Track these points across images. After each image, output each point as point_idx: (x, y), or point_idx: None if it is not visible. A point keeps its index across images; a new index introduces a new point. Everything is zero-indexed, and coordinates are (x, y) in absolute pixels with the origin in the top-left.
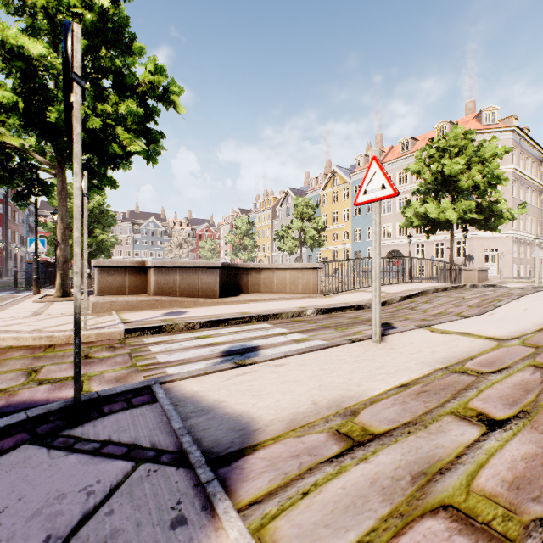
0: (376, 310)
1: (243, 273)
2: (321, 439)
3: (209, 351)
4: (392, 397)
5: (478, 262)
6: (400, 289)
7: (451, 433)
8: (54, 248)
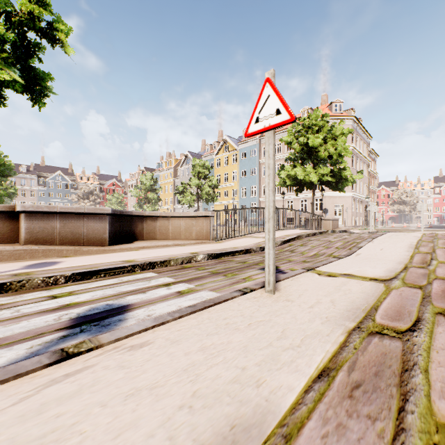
0: (269, 256)
1: (138, 221)
2: None
3: (54, 319)
4: (317, 412)
5: (330, 215)
6: (280, 235)
7: None
8: None
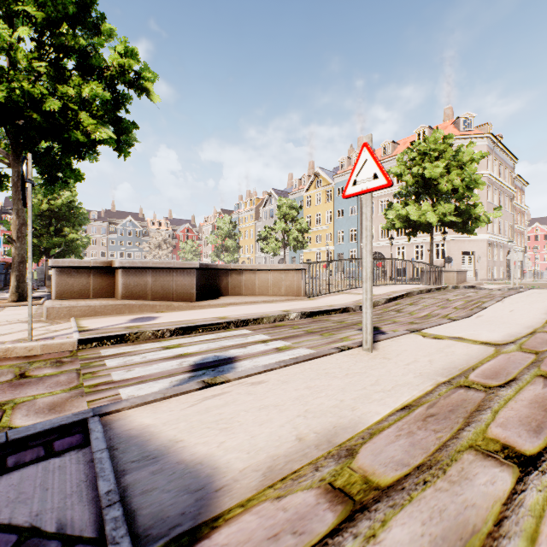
0: (367, 315)
1: (223, 275)
2: (309, 500)
3: (177, 365)
4: (395, 425)
5: (455, 264)
6: (385, 291)
7: (479, 481)
8: None
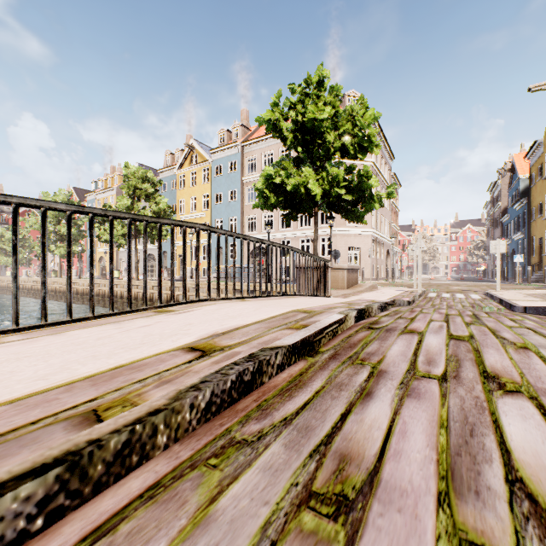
0: None
1: None
2: None
3: None
4: None
5: (342, 262)
6: None
7: None
8: None
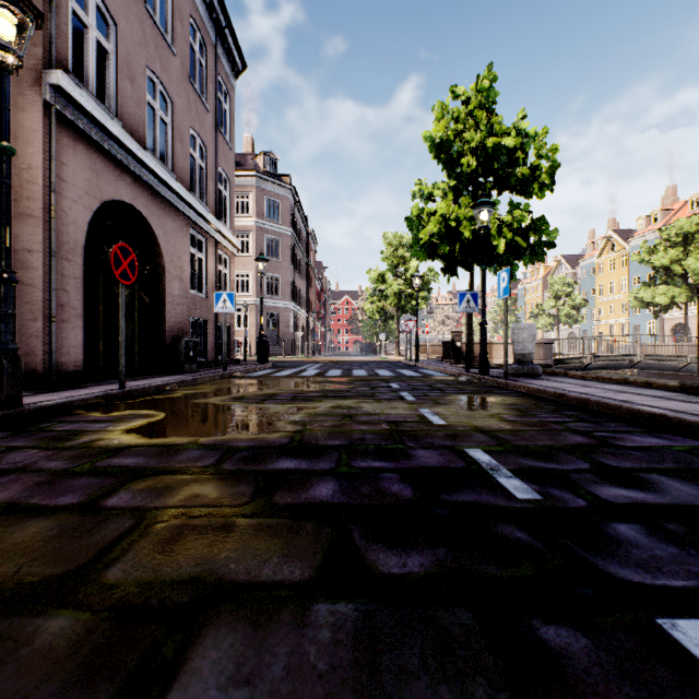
0: None
1: None
2: None
3: None
4: None
5: None
6: None
7: None
8: (369, 334)
